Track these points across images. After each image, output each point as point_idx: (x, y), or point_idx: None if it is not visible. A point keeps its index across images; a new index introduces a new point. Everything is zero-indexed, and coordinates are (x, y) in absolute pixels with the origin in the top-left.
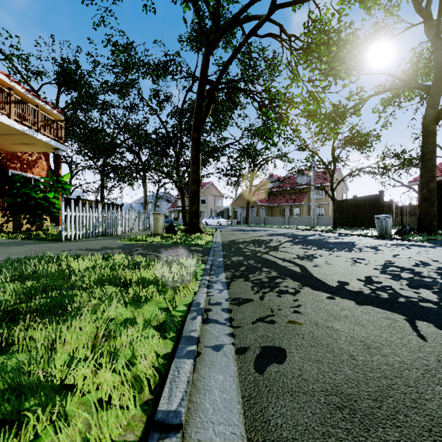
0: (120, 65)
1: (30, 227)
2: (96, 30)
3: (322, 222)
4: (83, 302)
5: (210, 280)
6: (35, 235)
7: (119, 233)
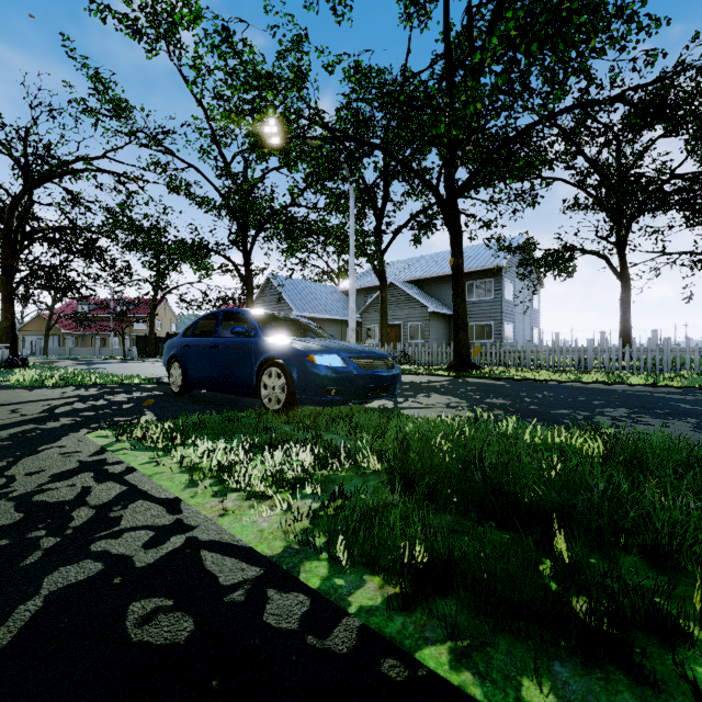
0: None
1: None
2: None
3: None
4: None
5: None
6: None
7: None
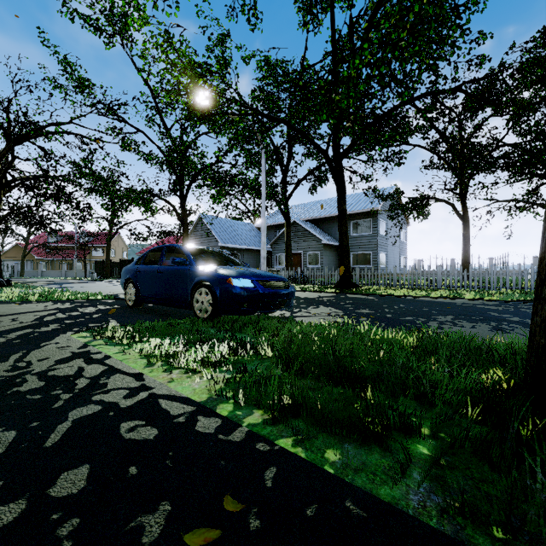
0: None
1: None
2: None
3: None
4: None
5: None
6: None
7: None
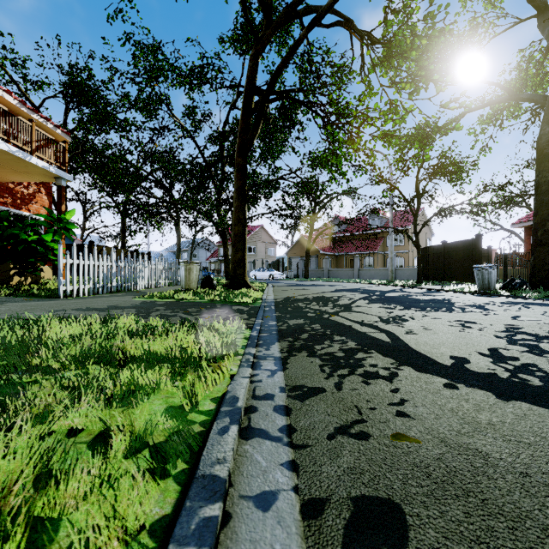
0: (144, 73)
1: (22, 280)
2: (111, 24)
3: (402, 275)
4: (34, 399)
5: (258, 354)
6: (24, 290)
7: (141, 289)
